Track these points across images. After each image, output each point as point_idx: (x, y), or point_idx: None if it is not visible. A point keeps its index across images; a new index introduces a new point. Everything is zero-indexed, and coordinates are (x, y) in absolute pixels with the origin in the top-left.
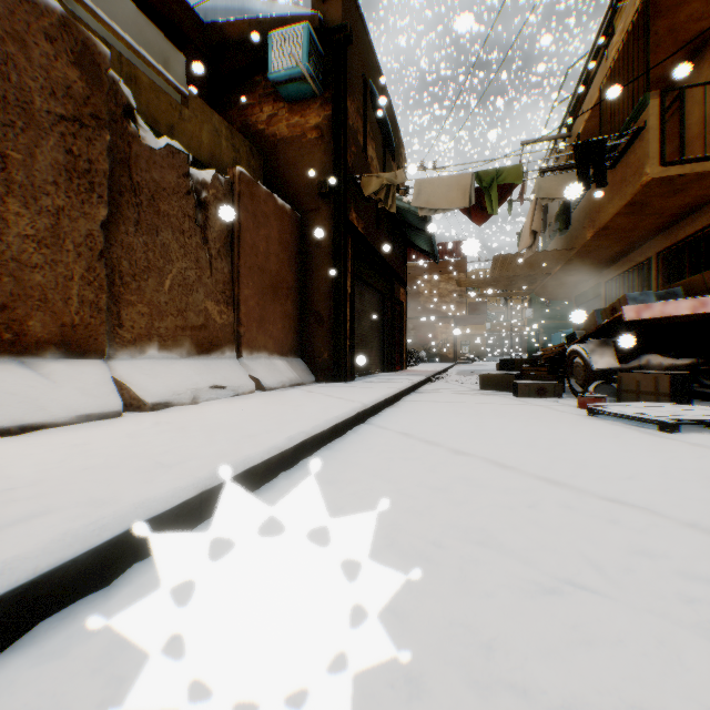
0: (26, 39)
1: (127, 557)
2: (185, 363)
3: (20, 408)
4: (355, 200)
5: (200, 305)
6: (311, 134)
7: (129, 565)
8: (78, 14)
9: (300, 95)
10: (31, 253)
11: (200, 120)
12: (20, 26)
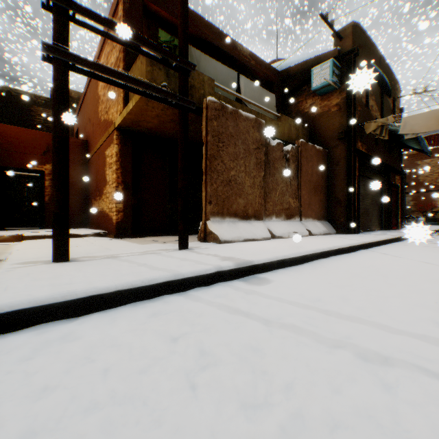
0: (248, 130)
1: (303, 260)
2: (283, 223)
3: (251, 234)
4: (359, 135)
5: (287, 200)
6: (333, 109)
7: (304, 262)
8: (246, 102)
9: (327, 91)
10: (249, 190)
11: (284, 123)
12: (247, 127)
